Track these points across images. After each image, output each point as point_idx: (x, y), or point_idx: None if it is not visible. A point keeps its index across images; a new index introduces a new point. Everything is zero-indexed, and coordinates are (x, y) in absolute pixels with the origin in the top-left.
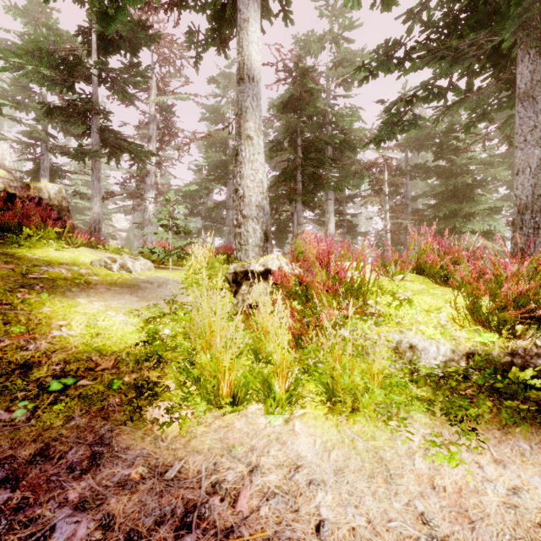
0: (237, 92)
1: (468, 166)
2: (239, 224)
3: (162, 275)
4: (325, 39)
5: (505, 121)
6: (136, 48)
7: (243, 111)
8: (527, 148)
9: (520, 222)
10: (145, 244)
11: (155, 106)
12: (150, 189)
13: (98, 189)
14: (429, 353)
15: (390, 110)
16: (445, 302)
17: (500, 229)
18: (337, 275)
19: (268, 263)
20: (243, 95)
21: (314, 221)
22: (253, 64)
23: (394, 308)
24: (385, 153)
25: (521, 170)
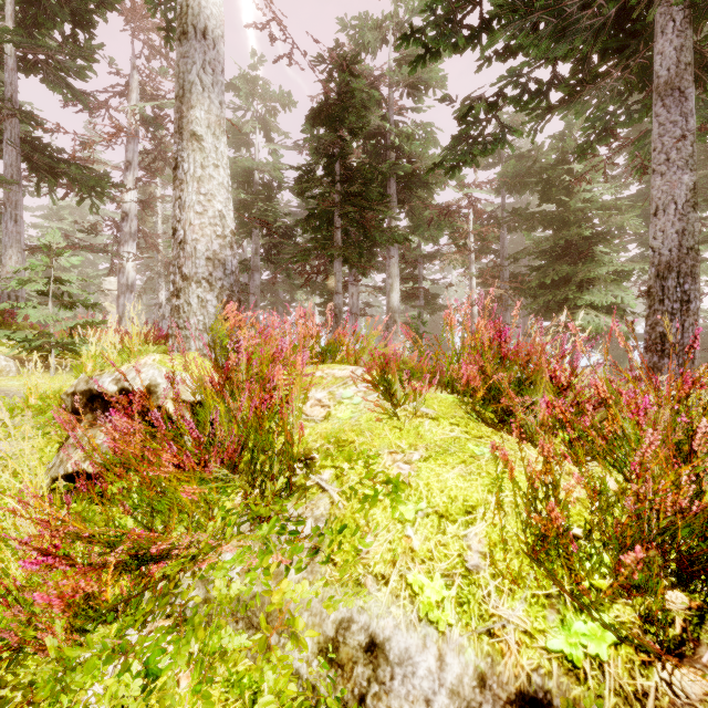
0: (178, 57)
1: (585, 211)
2: (177, 291)
3: (13, 386)
4: (386, 26)
5: (637, 141)
6: (85, 19)
7: (187, 89)
8: (670, 172)
9: (659, 292)
10: (121, 321)
11: (134, 116)
12: (129, 240)
13: (15, 235)
14: (416, 678)
15: (465, 117)
16: (488, 488)
17: (629, 302)
18: (252, 412)
19: (128, 375)
20: (186, 61)
21: (377, 288)
22: (204, 7)
23: (368, 499)
24: (468, 191)
25: (661, 207)
